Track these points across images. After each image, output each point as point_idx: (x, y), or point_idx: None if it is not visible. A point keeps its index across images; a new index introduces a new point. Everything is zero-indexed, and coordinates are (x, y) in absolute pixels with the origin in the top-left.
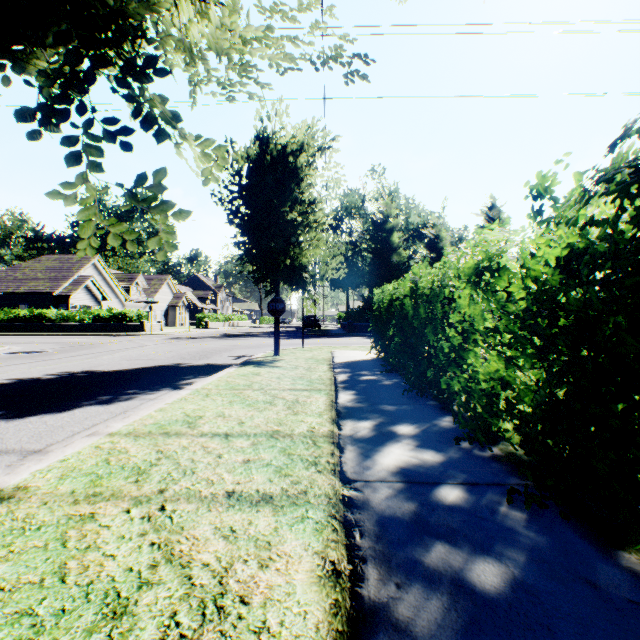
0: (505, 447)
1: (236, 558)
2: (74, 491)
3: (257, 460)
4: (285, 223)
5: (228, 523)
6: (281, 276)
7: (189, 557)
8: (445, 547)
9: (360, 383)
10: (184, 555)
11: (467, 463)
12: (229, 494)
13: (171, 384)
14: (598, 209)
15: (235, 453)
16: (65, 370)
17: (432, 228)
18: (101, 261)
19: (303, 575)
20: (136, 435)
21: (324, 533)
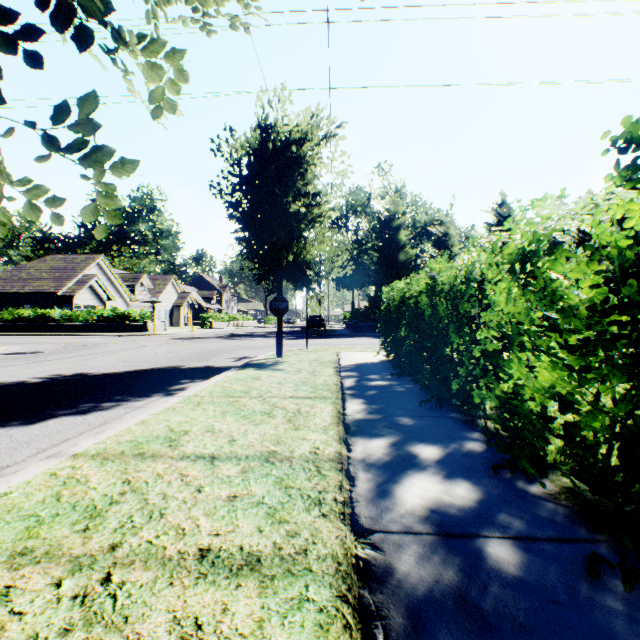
0: (557, 478)
1: None
2: None
3: (245, 496)
4: (288, 216)
5: (193, 610)
6: (284, 273)
7: None
8: None
9: (369, 389)
10: None
11: (515, 503)
12: (202, 554)
13: (163, 389)
14: None
15: (219, 485)
16: (55, 373)
17: (440, 226)
18: (105, 261)
19: None
20: (104, 457)
21: (331, 633)
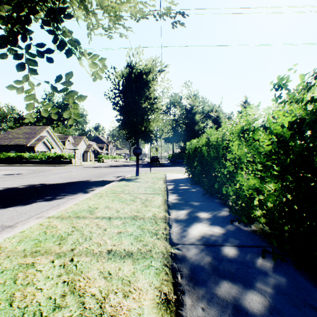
0: (257, 225)
1: (110, 291)
2: (25, 249)
3: (125, 232)
4: (141, 109)
5: (107, 269)
6: (139, 136)
7: (84, 290)
8: (229, 284)
9: (179, 190)
10: (81, 289)
11: (238, 234)
12: (109, 251)
13: (83, 190)
14: (314, 94)
15: (113, 228)
16: (30, 183)
17: (215, 112)
18: (51, 129)
19: (148, 302)
20: (62, 218)
21: (160, 275)
